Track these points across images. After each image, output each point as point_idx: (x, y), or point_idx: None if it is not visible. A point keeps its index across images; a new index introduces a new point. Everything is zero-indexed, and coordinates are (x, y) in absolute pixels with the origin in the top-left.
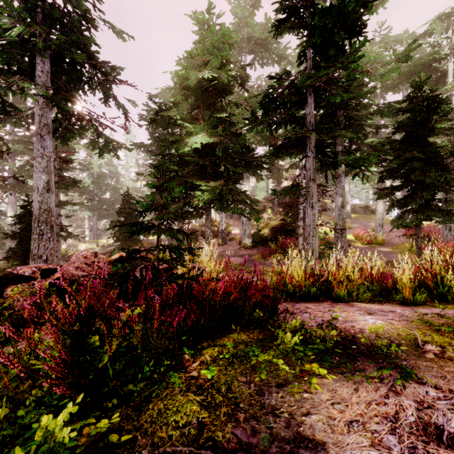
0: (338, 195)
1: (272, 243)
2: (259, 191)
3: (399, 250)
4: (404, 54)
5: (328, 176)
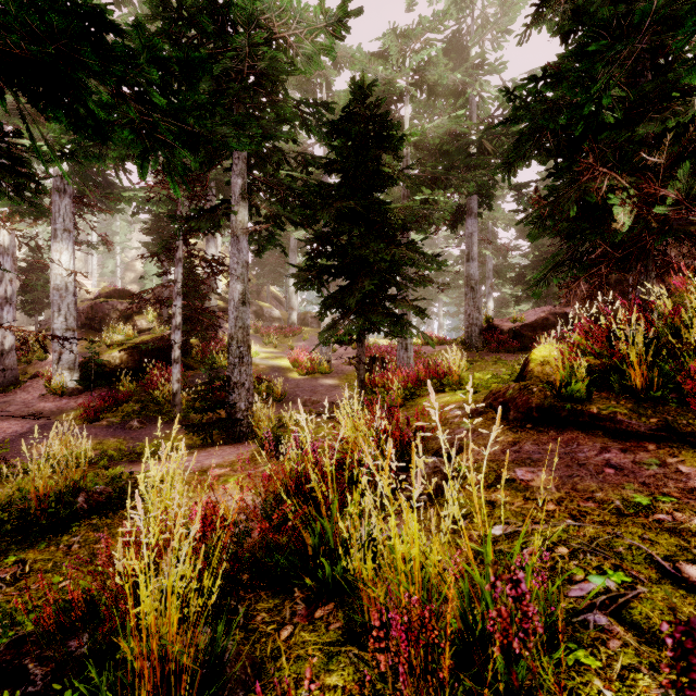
0: (235, 278)
1: (131, 380)
2: (149, 280)
3: (348, 382)
4: (337, 15)
5: (269, 266)
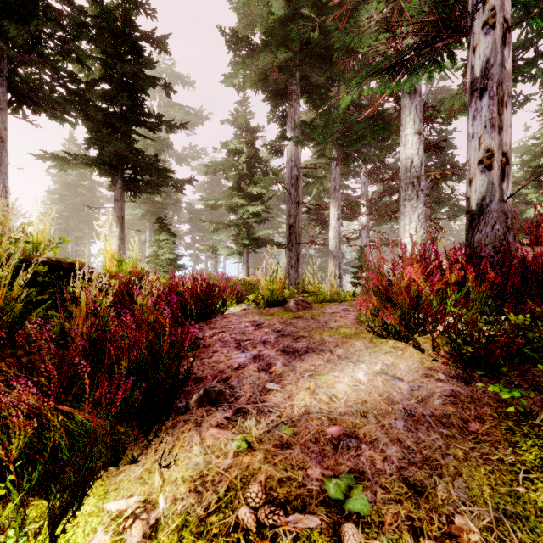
0: None
1: None
2: None
3: None
4: None
5: None
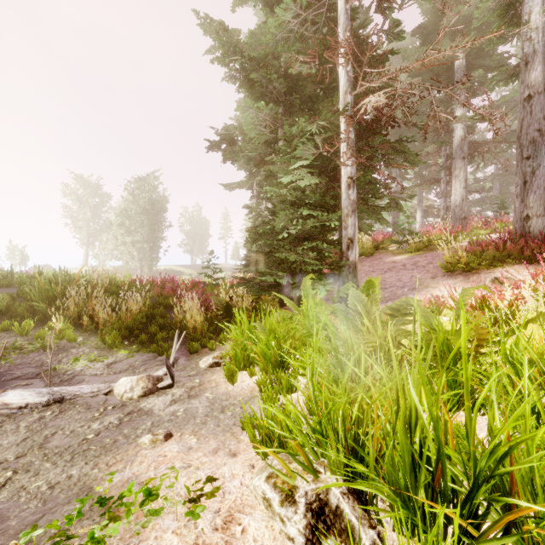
0: None
1: None
2: None
3: None
4: None
5: None
